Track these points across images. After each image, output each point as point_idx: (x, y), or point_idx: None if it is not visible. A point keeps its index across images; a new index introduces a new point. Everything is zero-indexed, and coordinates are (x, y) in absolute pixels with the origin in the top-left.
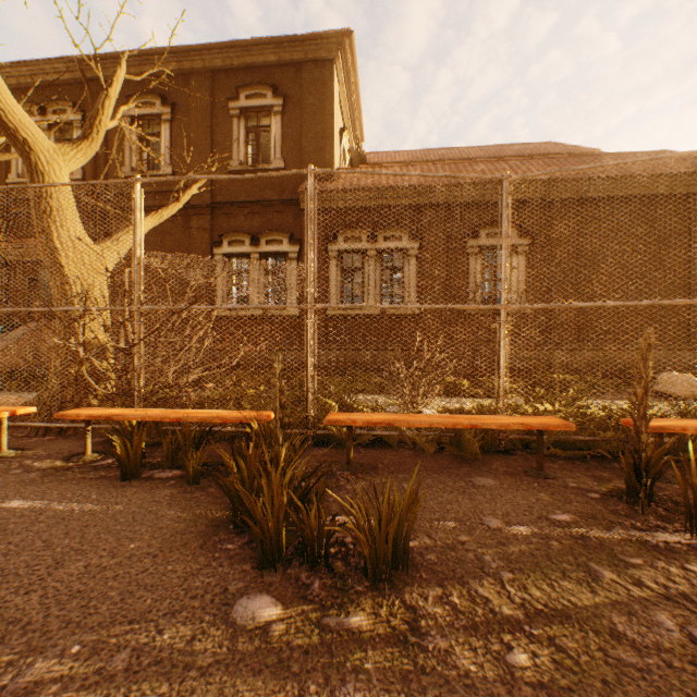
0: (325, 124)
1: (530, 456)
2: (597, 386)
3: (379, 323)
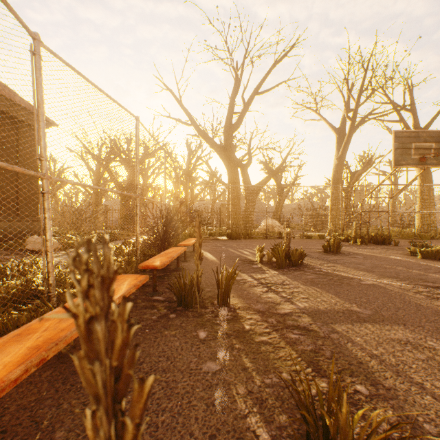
0: None
1: None
2: None
3: None
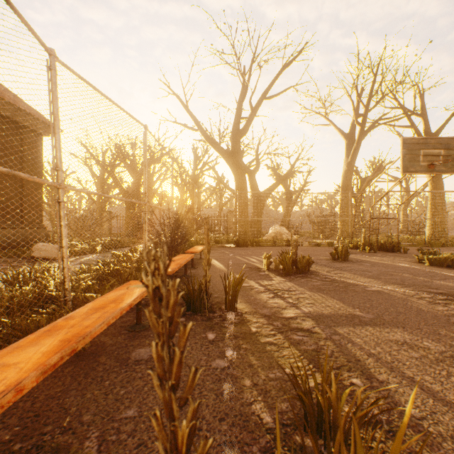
0: None
1: None
2: None
3: None
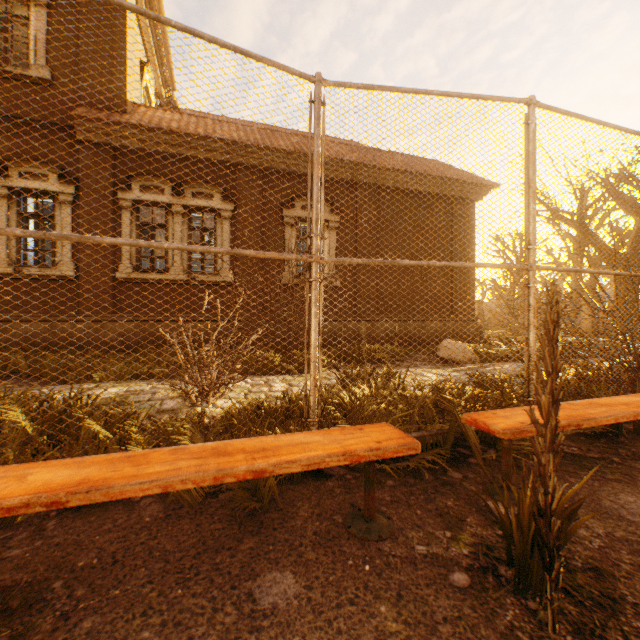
0: (114, 41)
1: (352, 478)
2: (396, 354)
3: (187, 291)
